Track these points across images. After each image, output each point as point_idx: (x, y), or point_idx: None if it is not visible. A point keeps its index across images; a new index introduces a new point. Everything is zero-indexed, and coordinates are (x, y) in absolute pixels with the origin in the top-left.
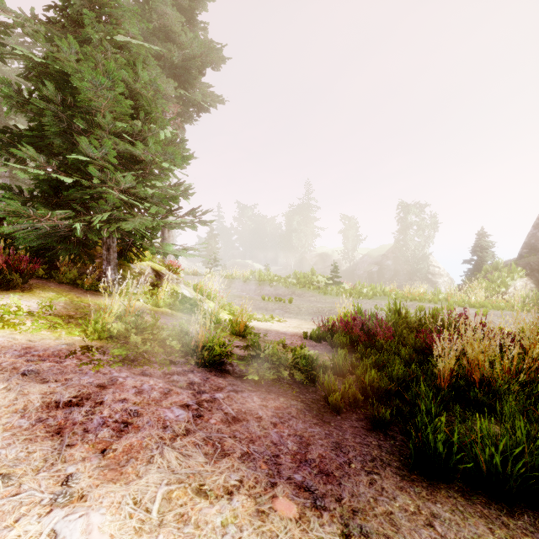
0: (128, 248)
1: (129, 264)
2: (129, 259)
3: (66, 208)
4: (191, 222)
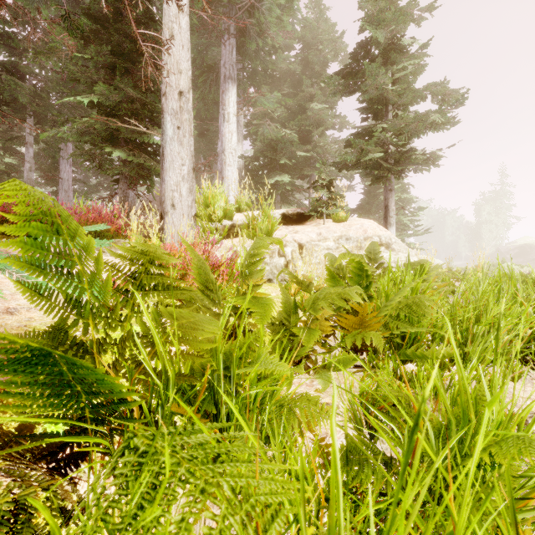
0: None
1: None
2: None
3: None
4: (422, 233)
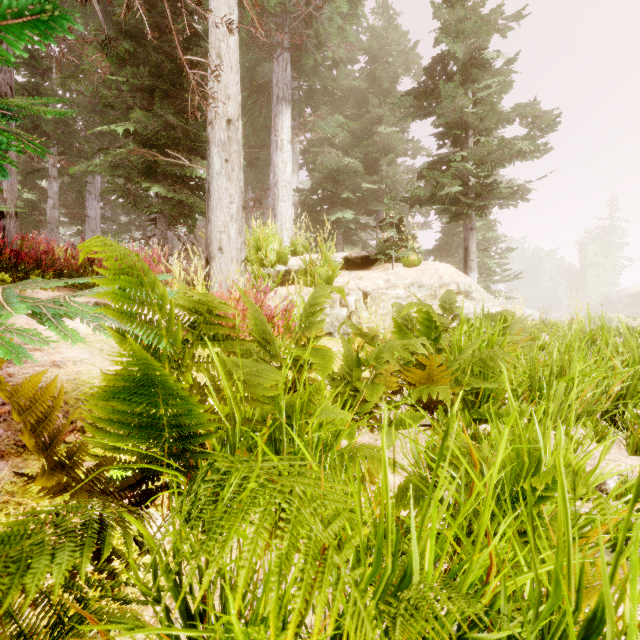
0: None
1: None
2: None
3: None
4: (511, 279)
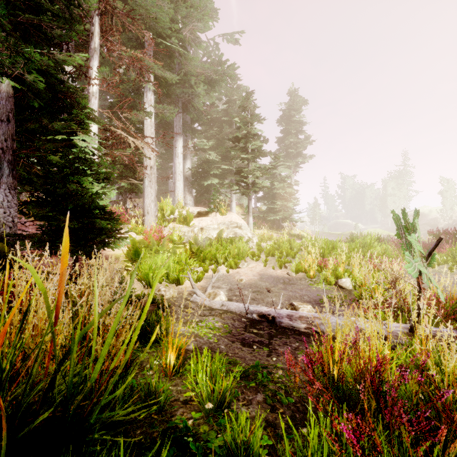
0: (283, 219)
1: (282, 224)
2: (282, 222)
3: (271, 211)
4: (300, 212)
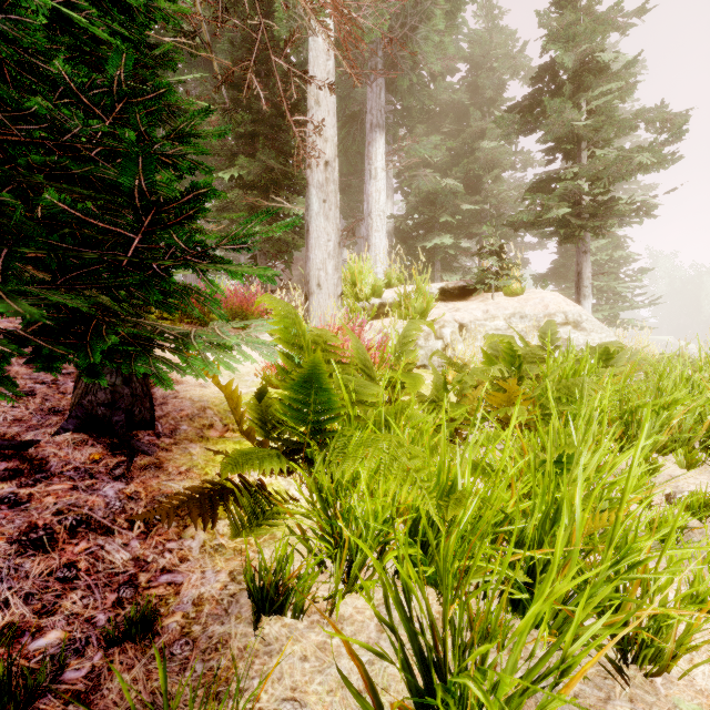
0: None
1: None
2: None
3: None
4: (647, 305)
